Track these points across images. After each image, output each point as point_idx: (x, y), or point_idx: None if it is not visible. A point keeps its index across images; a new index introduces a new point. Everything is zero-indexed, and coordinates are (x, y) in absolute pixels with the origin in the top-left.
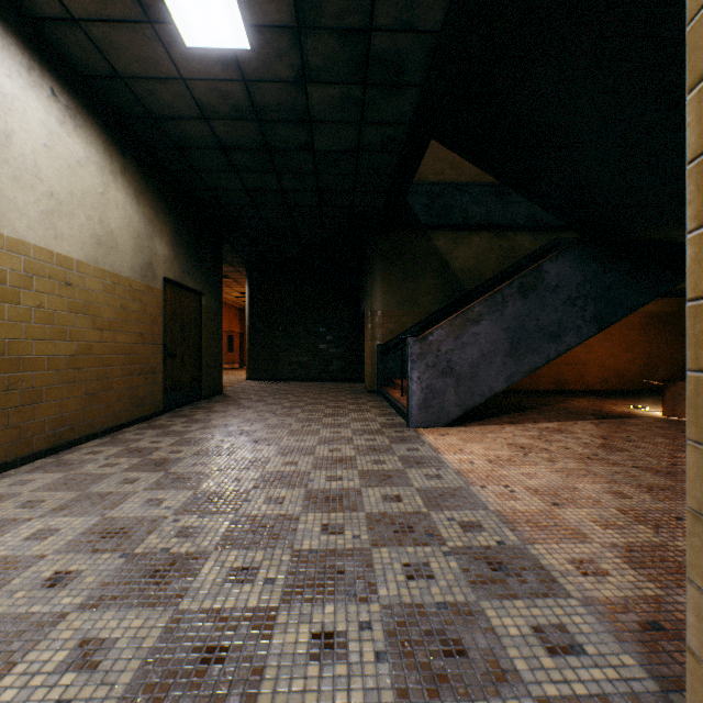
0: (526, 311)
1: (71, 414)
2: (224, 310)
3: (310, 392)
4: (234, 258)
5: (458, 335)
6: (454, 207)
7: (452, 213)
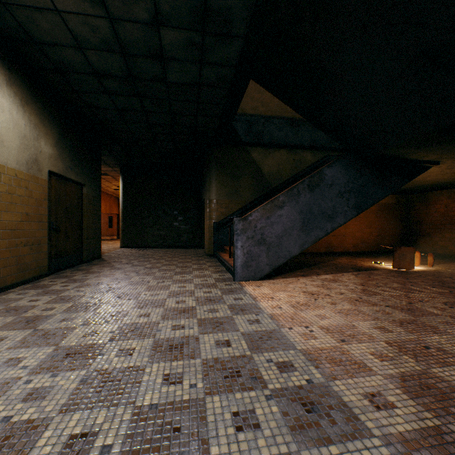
0: (313, 200)
1: None
2: (106, 198)
3: (166, 256)
4: (111, 161)
5: (269, 216)
6: (264, 131)
7: (262, 136)
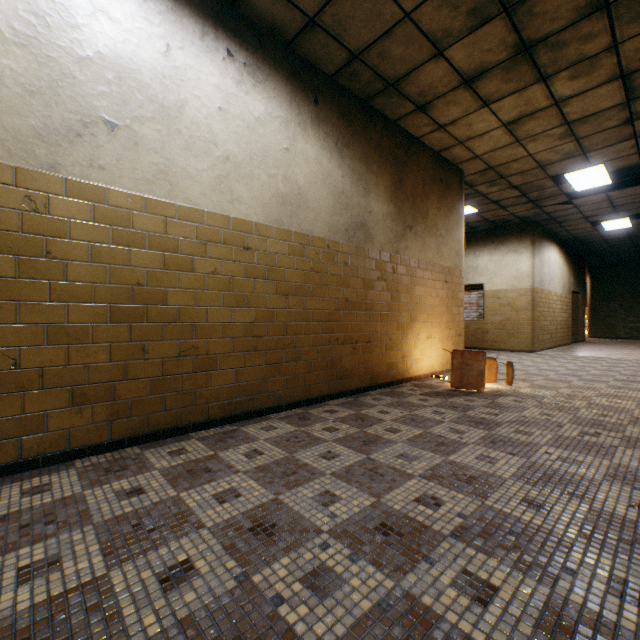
0: None
1: (560, 337)
2: None
3: None
4: None
5: None
6: None
7: None
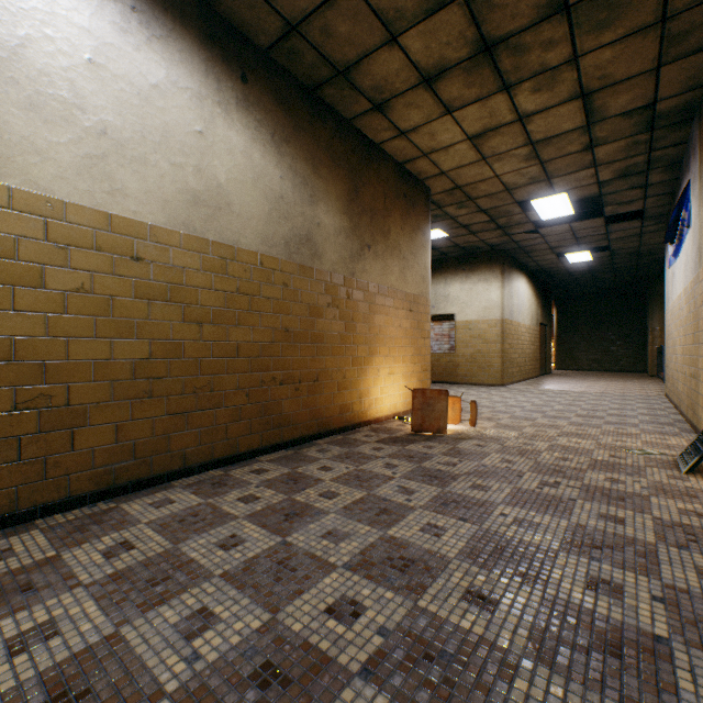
0: None
1: (528, 370)
2: None
3: (606, 375)
4: None
5: None
6: None
7: None
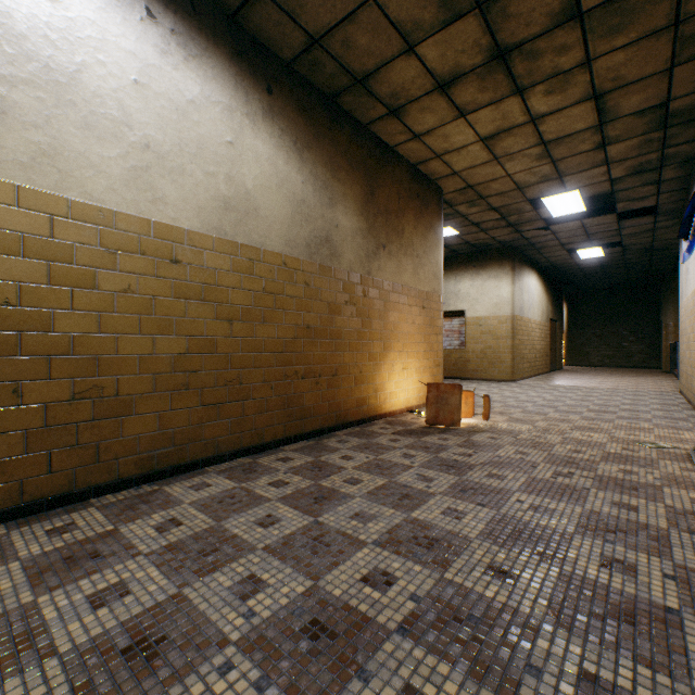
0: None
1: (539, 366)
2: None
3: (618, 371)
4: None
5: None
6: None
7: None
